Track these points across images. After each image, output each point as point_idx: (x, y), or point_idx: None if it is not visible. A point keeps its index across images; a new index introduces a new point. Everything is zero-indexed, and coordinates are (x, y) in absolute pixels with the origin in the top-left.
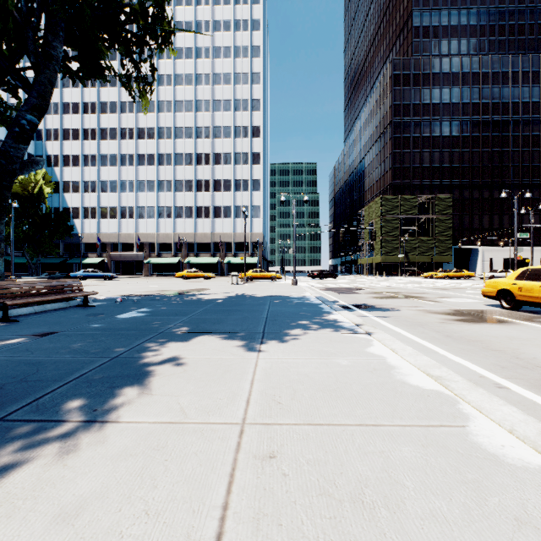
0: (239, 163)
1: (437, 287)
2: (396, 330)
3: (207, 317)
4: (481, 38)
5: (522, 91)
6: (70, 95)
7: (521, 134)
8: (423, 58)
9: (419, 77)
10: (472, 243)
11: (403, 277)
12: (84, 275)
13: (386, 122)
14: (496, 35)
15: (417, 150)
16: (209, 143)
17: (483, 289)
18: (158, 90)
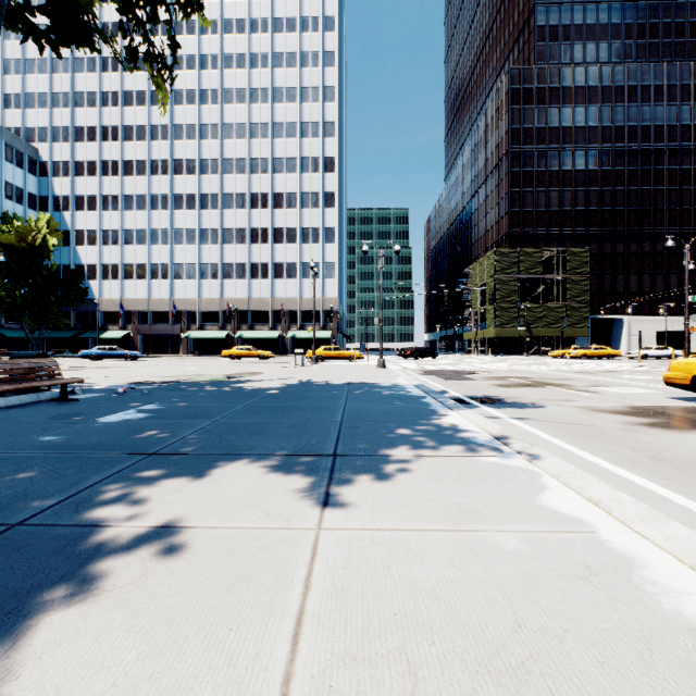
0: (307, 206)
1: (579, 371)
2: (560, 444)
3: (244, 421)
4: (626, 41)
5: (681, 111)
6: (84, 116)
7: (679, 168)
8: (549, 68)
9: (545, 92)
10: (615, 312)
11: (524, 357)
12: (98, 354)
13: (501, 152)
14: (646, 37)
15: (542, 189)
16: (267, 179)
17: (666, 374)
18: (200, 110)
